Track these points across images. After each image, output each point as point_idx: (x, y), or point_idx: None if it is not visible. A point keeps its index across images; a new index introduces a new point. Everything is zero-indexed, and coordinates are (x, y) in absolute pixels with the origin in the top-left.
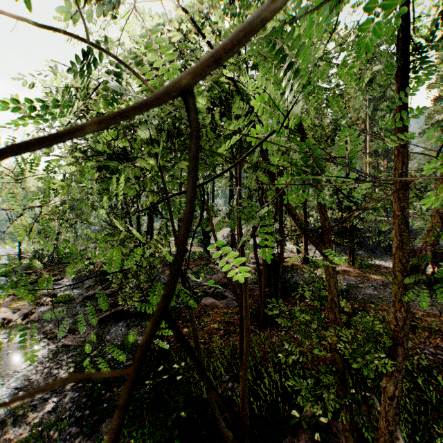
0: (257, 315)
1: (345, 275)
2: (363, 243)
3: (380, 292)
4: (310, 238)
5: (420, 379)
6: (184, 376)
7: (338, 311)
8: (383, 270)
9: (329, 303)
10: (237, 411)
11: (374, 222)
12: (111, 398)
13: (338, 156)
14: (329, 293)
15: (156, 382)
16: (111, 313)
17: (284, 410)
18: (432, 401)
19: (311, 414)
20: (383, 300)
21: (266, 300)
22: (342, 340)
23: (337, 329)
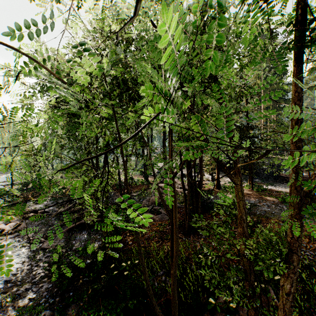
0: (183, 226)
1: (247, 197)
2: (259, 174)
3: (272, 209)
4: (224, 170)
5: (304, 274)
6: (130, 271)
7: (245, 226)
8: (274, 193)
9: (239, 219)
10: (169, 298)
11: (267, 158)
12: (75, 288)
13: (241, 111)
14: (238, 212)
15: (109, 276)
16: (77, 225)
17: (203, 298)
18: (313, 291)
19: (224, 301)
20: (275, 215)
21: (189, 215)
22: (249, 247)
23: (244, 239)
